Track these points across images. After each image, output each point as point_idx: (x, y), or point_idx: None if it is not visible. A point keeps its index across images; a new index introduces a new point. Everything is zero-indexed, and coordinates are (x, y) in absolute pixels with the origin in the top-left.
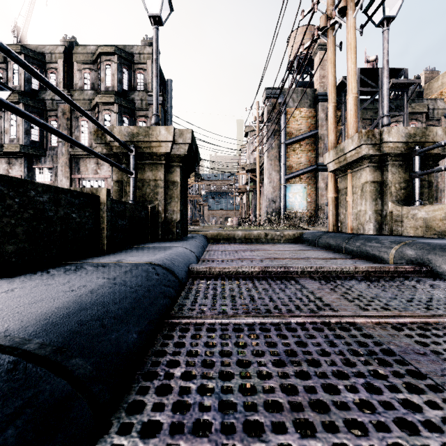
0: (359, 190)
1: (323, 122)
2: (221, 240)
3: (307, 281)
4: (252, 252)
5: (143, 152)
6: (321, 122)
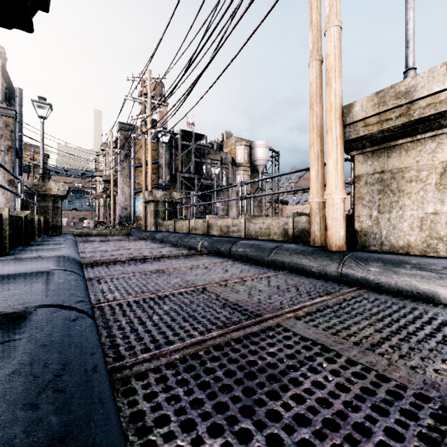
0: (151, 213)
1: (162, 155)
2: (83, 236)
3: (113, 242)
4: (100, 239)
5: (41, 193)
6: (161, 155)
